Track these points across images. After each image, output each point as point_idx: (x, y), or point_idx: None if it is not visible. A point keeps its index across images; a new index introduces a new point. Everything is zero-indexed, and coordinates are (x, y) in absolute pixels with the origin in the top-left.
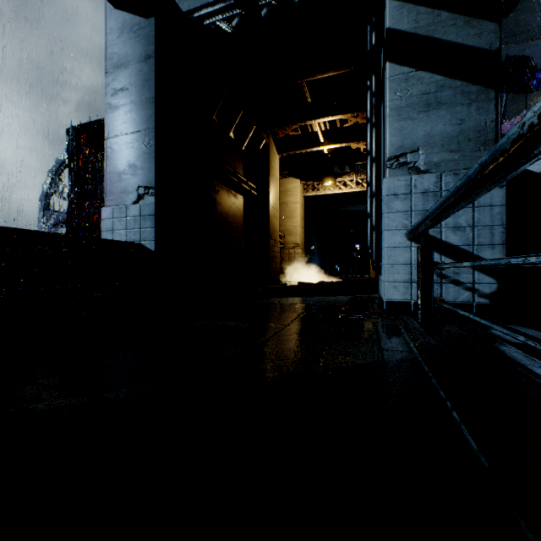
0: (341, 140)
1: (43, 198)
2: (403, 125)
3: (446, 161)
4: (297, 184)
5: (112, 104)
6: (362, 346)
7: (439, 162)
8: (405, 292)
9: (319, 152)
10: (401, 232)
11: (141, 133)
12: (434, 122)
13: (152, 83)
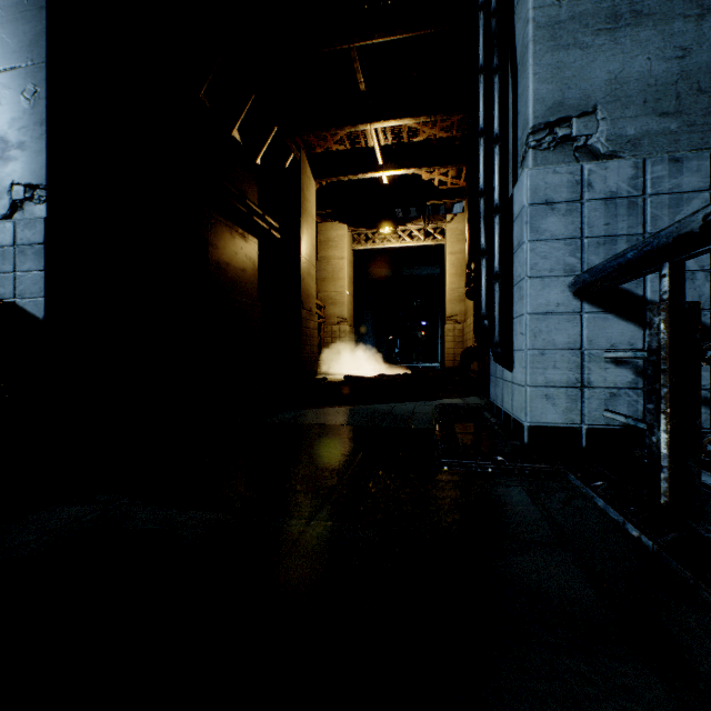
0: (408, 164)
1: None
2: (564, 59)
3: (653, 133)
4: (344, 232)
5: None
6: (617, 698)
7: (639, 137)
8: (569, 408)
9: (375, 182)
10: (560, 282)
11: (18, 71)
12: (627, 54)
13: None
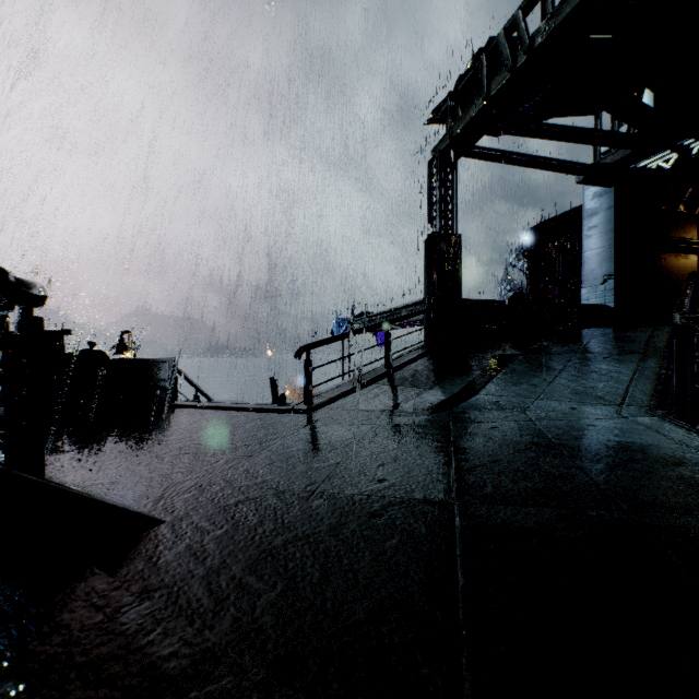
0: None
1: (503, 282)
2: None
3: None
4: None
5: (586, 235)
6: None
7: None
8: None
9: None
10: None
11: (605, 248)
12: None
13: (612, 221)
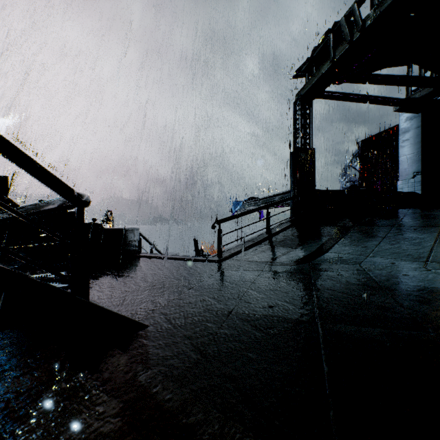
0: None
1: (342, 176)
2: None
3: None
4: None
5: (401, 146)
6: None
7: None
8: None
9: None
10: None
11: (414, 154)
12: None
13: (419, 136)
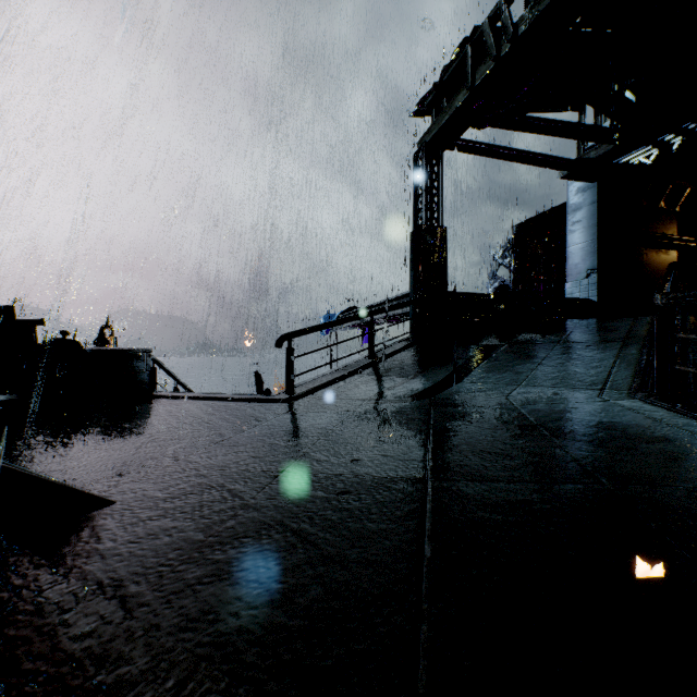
0: None
1: (489, 279)
2: None
3: None
4: None
5: (570, 230)
6: None
7: None
8: None
9: None
10: None
11: (588, 242)
12: None
13: (595, 216)
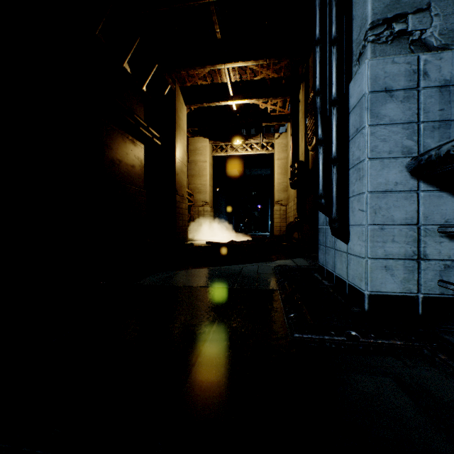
0: (250, 96)
1: None
2: None
3: None
4: (207, 143)
5: None
6: None
7: None
8: (406, 279)
9: (228, 109)
10: (398, 163)
11: None
12: None
13: None
